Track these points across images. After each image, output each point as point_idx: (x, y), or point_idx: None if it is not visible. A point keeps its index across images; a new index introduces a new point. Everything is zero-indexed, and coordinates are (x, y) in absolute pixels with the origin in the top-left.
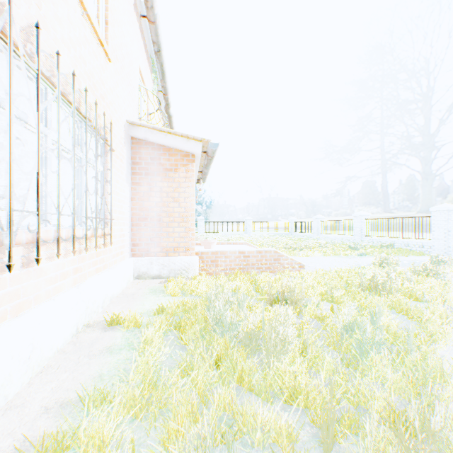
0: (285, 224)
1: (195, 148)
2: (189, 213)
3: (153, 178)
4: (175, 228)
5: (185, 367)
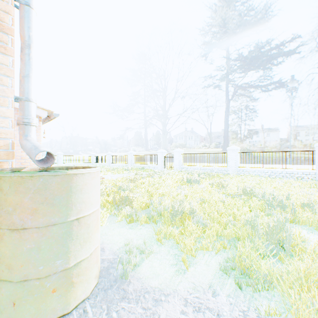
0: (88, 157)
1: (43, 114)
2: None
3: None
4: (27, 160)
5: None
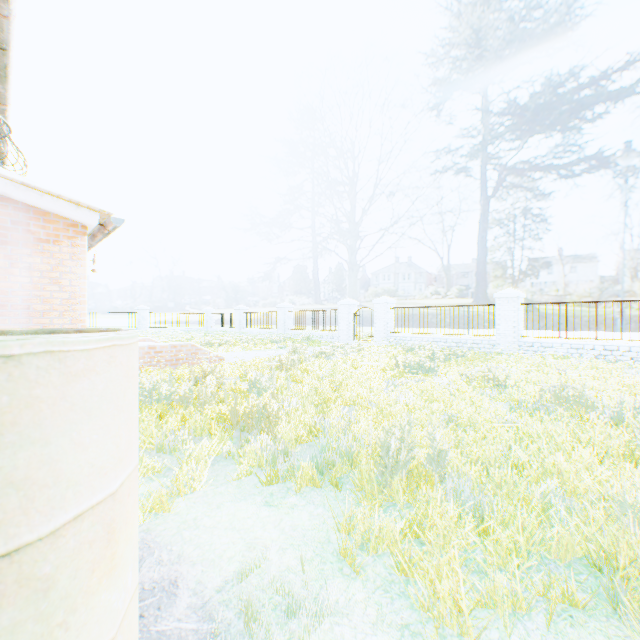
0: (199, 316)
1: (90, 219)
2: (78, 300)
3: (16, 249)
4: (55, 320)
5: None
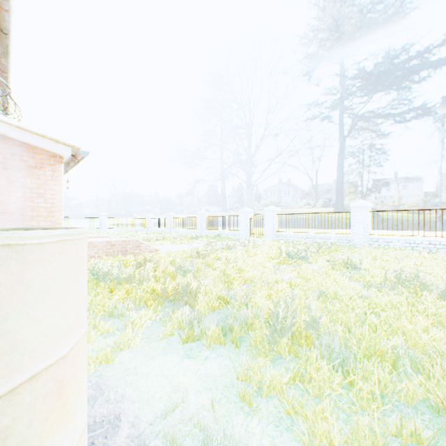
0: (142, 220)
1: (65, 151)
2: (57, 208)
3: (14, 173)
4: (41, 222)
5: (94, 295)
